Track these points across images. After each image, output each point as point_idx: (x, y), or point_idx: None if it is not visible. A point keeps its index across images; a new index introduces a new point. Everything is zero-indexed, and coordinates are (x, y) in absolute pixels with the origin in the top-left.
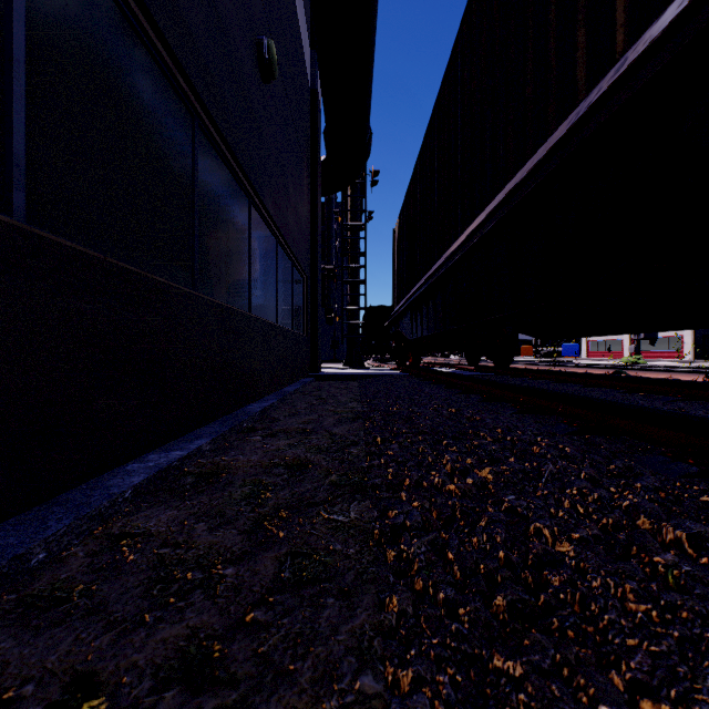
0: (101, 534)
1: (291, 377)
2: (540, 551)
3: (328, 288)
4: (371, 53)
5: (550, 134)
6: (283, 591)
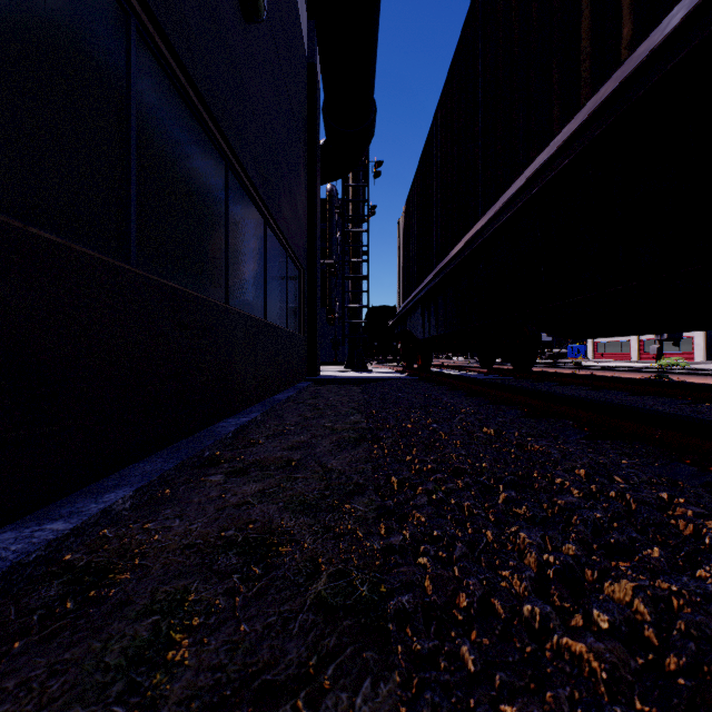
0: None
1: (284, 382)
2: None
3: (329, 288)
4: (376, 6)
5: None
6: None
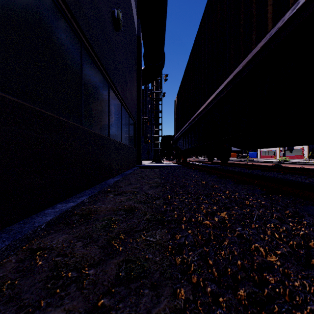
0: (26, 248)
1: (128, 167)
2: (260, 261)
3: (145, 127)
4: (165, 19)
5: (253, 48)
6: (120, 284)
